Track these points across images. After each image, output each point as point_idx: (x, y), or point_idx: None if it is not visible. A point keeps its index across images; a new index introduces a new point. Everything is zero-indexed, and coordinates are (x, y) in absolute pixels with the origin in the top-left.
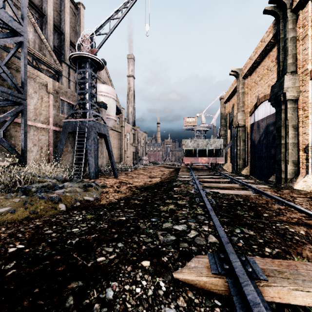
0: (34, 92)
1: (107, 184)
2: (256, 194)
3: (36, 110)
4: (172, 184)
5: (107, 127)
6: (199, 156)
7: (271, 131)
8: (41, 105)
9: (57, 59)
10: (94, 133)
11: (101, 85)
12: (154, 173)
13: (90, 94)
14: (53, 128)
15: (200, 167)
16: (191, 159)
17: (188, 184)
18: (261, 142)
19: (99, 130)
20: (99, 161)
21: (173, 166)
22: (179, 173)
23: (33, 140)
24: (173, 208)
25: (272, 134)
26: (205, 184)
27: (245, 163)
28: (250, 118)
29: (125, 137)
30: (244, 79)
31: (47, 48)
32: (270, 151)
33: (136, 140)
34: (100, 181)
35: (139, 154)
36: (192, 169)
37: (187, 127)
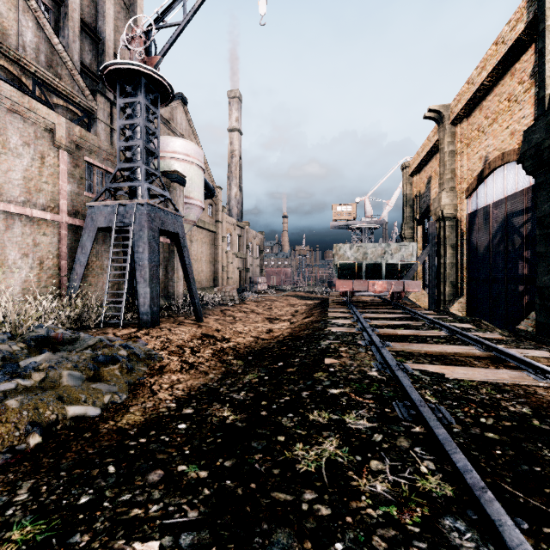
0: (24, 143)
1: (170, 343)
2: (546, 384)
3: (29, 183)
4: (319, 344)
5: (181, 219)
6: (367, 277)
7: (519, 226)
8: (40, 172)
9: (86, 86)
10: (150, 230)
11: (175, 139)
12: (277, 309)
13: (145, 151)
14: (68, 220)
15: (368, 299)
16: (353, 283)
17: (357, 344)
18: (494, 248)
19: (163, 224)
20: (169, 287)
21: (312, 296)
22: (329, 314)
23: (22, 245)
24: (339, 459)
25: (521, 233)
26: (395, 344)
27: (457, 290)
28: (468, 201)
29: (223, 241)
30: (455, 125)
31: (65, 63)
32: (516, 267)
33: (245, 246)
34: (158, 333)
35: (249, 273)
36: (353, 303)
37: (338, 223)
